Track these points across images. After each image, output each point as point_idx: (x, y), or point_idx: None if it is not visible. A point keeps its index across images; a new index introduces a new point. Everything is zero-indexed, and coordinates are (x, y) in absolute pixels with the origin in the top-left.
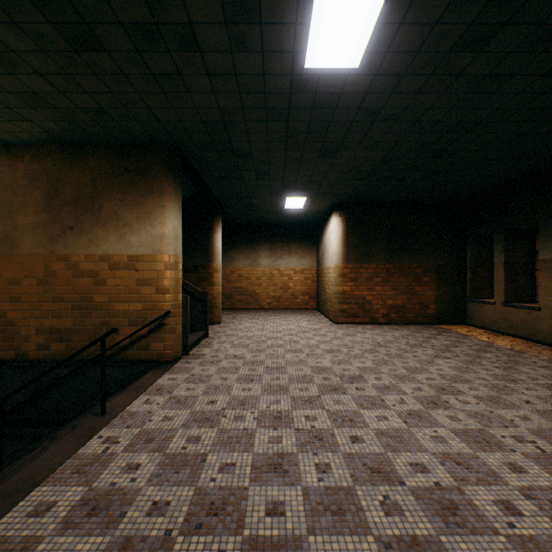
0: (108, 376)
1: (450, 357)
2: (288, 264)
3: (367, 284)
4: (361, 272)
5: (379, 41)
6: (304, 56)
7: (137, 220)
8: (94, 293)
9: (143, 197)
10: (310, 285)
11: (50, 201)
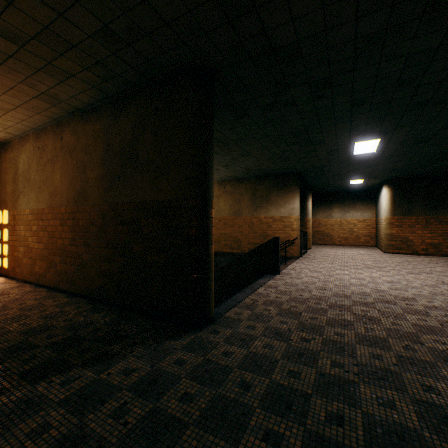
0: None
1: None
2: (353, 216)
3: (409, 229)
4: (404, 222)
5: (380, 148)
6: (353, 153)
7: (283, 202)
8: (267, 230)
9: (285, 194)
10: (370, 230)
11: (252, 197)
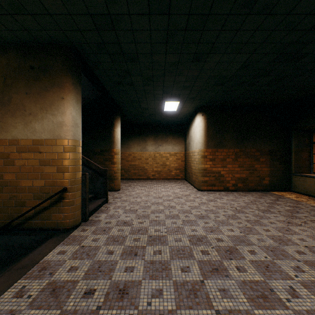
0: (14, 243)
1: (301, 224)
2: (166, 149)
3: (222, 163)
4: (217, 155)
5: None
6: None
7: (40, 110)
8: (4, 172)
9: (45, 91)
10: (180, 163)
11: None
